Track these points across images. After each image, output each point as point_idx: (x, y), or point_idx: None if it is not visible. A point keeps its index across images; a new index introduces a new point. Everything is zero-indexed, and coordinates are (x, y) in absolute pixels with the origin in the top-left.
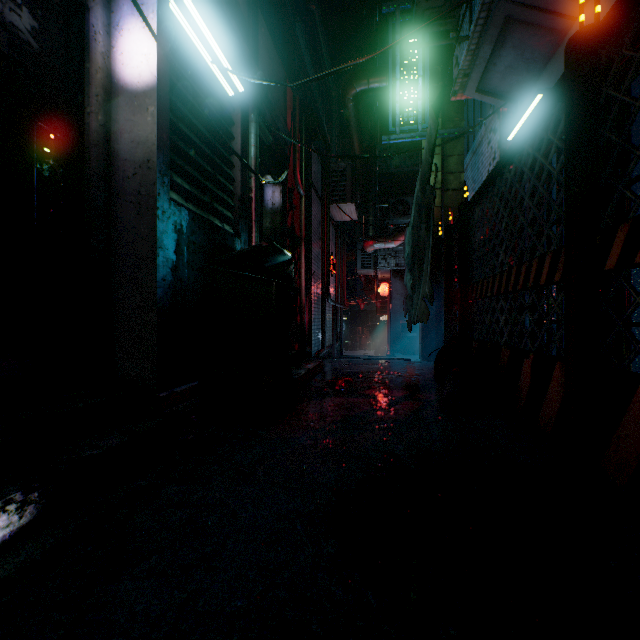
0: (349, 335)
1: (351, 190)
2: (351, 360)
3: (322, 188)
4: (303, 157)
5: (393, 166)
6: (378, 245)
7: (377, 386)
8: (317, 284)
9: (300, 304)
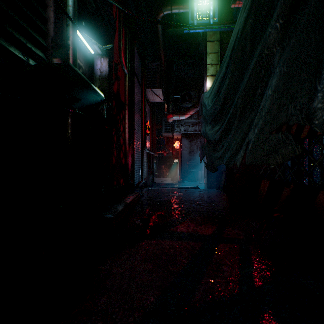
0: (157, 170)
1: (160, 80)
2: (160, 189)
3: (141, 77)
4: (127, 47)
5: (183, 74)
6: (175, 117)
7: (185, 219)
8: (138, 138)
9: (125, 150)
